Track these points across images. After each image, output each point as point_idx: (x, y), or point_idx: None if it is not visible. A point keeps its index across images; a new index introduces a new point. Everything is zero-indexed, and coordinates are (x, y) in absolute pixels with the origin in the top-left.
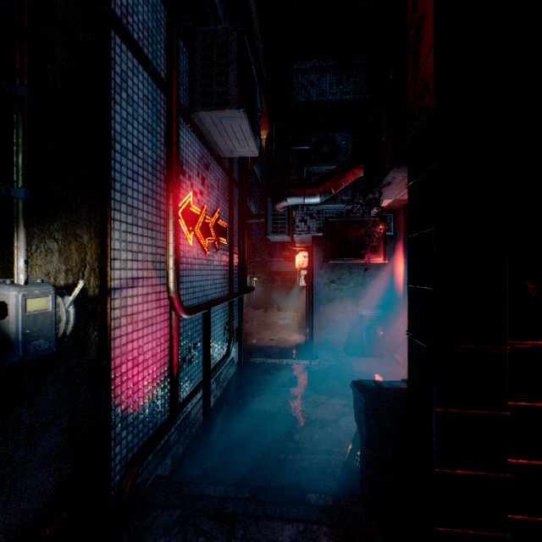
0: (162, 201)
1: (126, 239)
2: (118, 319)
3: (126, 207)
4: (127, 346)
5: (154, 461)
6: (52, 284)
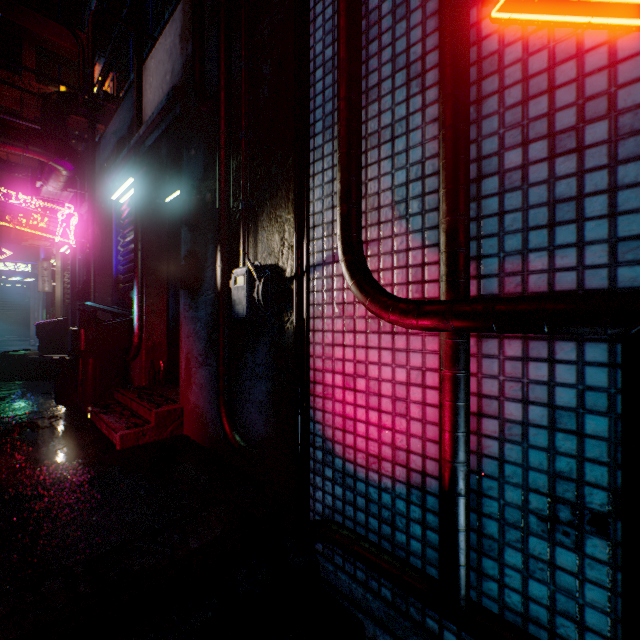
0: (431, 49)
1: (333, 191)
2: (321, 307)
3: (333, 145)
4: (334, 350)
5: (384, 606)
6: (260, 266)
